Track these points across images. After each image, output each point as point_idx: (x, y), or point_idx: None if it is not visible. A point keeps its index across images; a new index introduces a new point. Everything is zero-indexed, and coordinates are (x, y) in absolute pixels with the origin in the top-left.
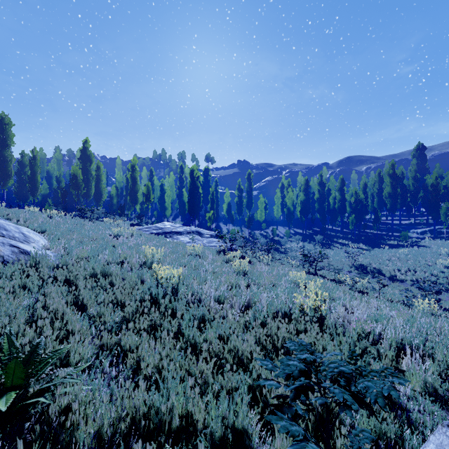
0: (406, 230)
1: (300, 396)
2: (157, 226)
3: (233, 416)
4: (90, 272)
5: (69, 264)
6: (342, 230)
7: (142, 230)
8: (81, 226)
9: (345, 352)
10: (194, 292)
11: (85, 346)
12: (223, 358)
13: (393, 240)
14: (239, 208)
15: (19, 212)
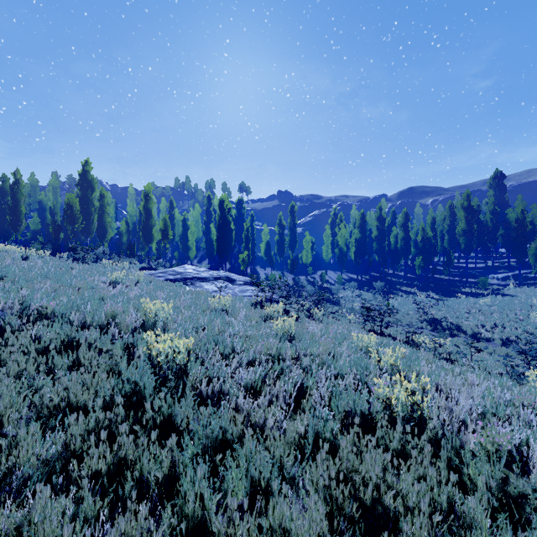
0: (484, 275)
1: None
2: (175, 271)
3: None
4: (43, 344)
5: (15, 330)
6: (405, 275)
7: (155, 275)
8: (67, 270)
9: None
10: (213, 376)
11: None
12: None
13: (468, 287)
14: (280, 248)
15: None
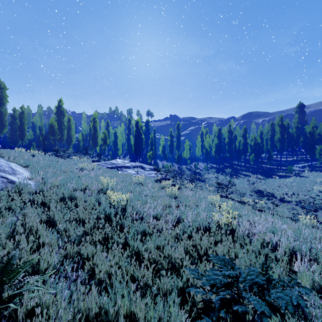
0: (291, 165)
1: (225, 307)
2: (111, 162)
3: (168, 314)
4: (60, 197)
5: (45, 191)
6: (244, 165)
7: (101, 165)
8: (56, 162)
9: (253, 259)
10: (138, 212)
11: (52, 256)
12: (159, 263)
13: (281, 172)
14: (171, 149)
15: (10, 152)
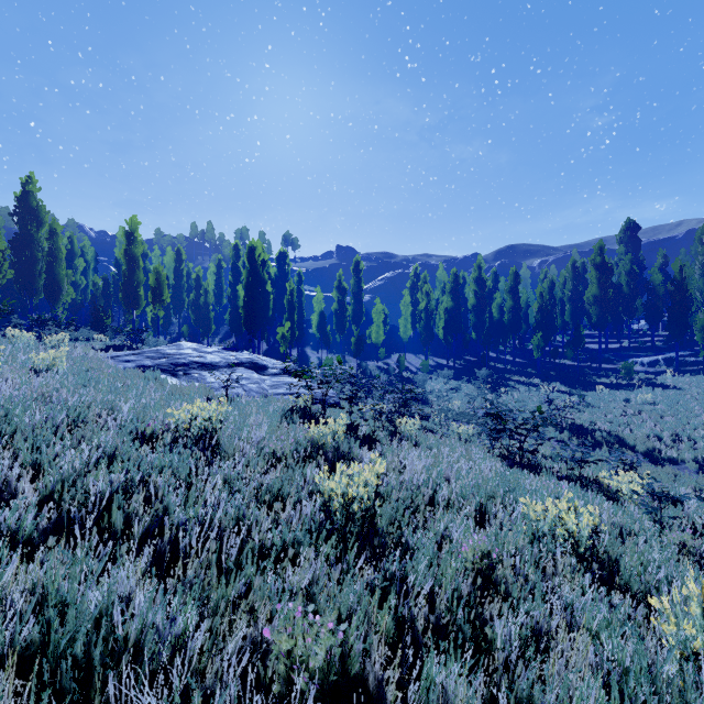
0: (621, 359)
1: None
2: (160, 351)
3: None
4: None
5: None
6: (514, 360)
7: (120, 359)
8: None
9: None
10: None
11: None
12: None
13: (605, 376)
14: (340, 321)
15: None
